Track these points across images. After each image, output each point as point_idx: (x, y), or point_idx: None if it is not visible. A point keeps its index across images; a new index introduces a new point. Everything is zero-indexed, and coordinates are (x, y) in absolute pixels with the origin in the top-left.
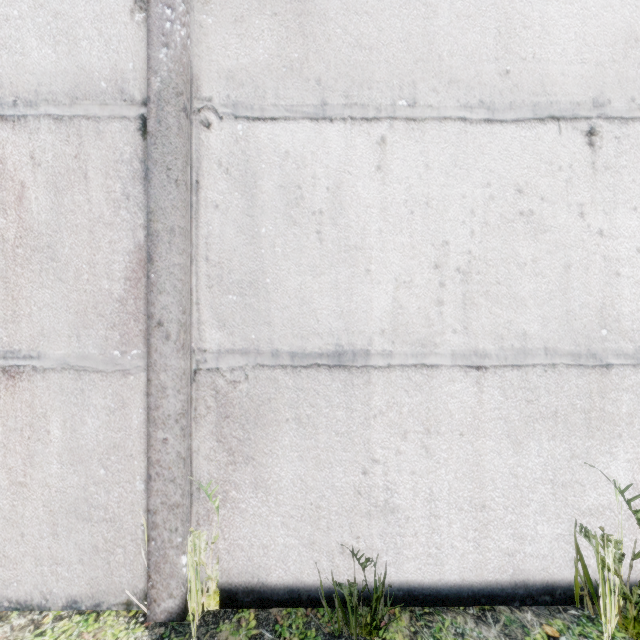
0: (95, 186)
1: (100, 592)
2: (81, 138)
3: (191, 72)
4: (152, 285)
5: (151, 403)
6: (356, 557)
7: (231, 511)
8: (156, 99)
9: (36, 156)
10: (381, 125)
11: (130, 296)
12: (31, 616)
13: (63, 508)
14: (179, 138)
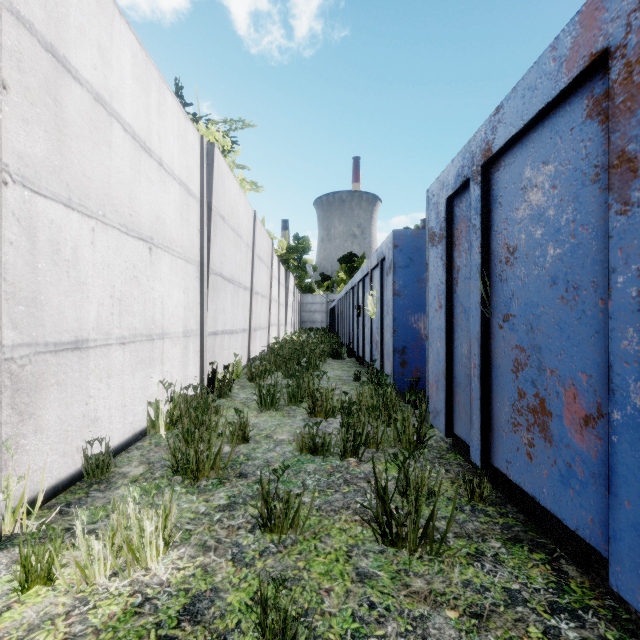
0: None
1: None
2: None
3: None
4: None
5: None
6: (98, 440)
7: (21, 454)
8: None
9: None
10: (93, 221)
11: None
12: None
13: None
14: None
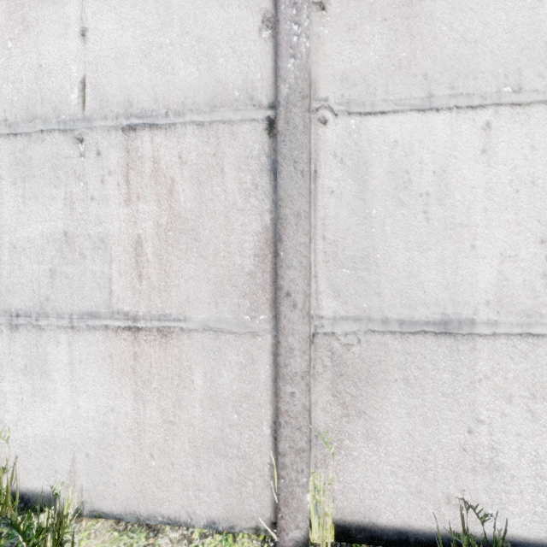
0: (229, 178)
1: (234, 517)
2: (218, 139)
3: (310, 77)
4: (281, 261)
5: (280, 361)
6: (474, 511)
7: (345, 457)
8: (285, 103)
9: (183, 156)
10: (486, 111)
11: (258, 270)
12: (181, 531)
13: (204, 444)
14: (304, 135)
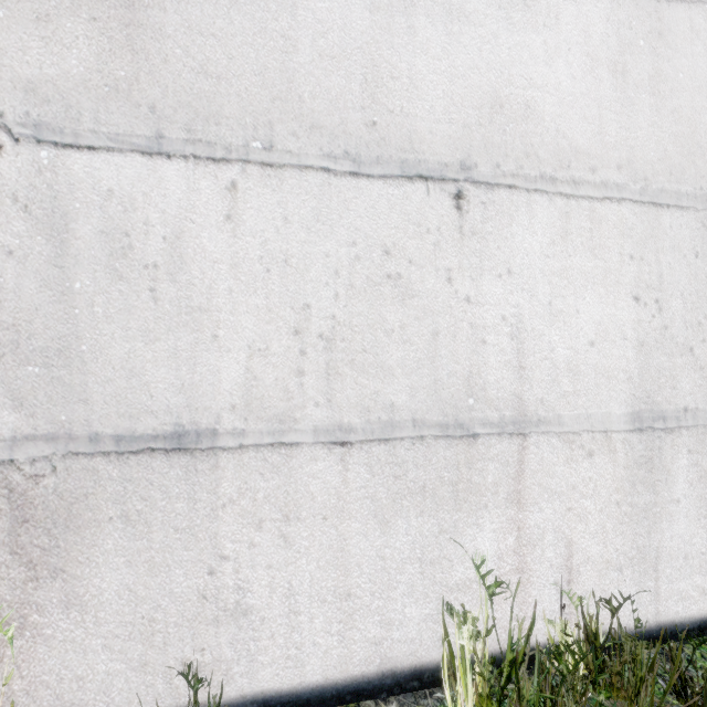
0: None
1: None
2: None
3: None
4: None
5: None
6: (187, 679)
7: (32, 640)
8: None
9: None
10: (231, 168)
11: None
12: None
13: None
14: None
